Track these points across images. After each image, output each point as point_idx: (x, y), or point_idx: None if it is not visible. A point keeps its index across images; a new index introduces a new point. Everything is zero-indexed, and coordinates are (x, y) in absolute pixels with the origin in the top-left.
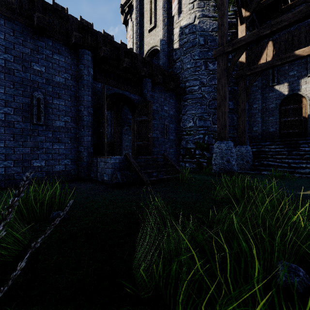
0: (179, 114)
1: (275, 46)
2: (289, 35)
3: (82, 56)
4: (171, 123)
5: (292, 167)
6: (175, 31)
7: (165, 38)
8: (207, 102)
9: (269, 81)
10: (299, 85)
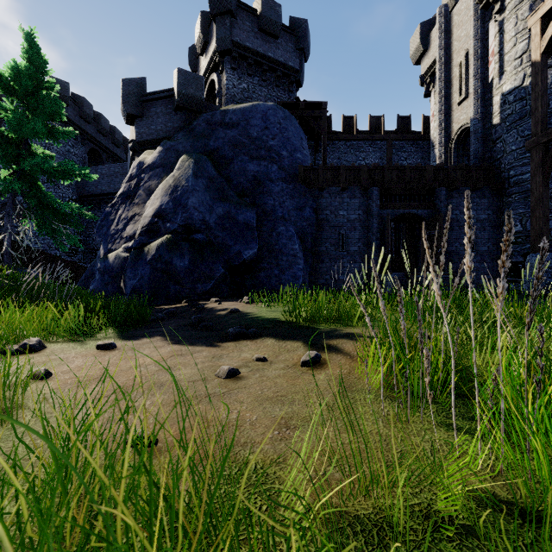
0: (501, 215)
1: None
2: None
3: (371, 193)
4: (482, 230)
5: None
6: (495, 101)
7: (477, 115)
8: None
9: None
10: None
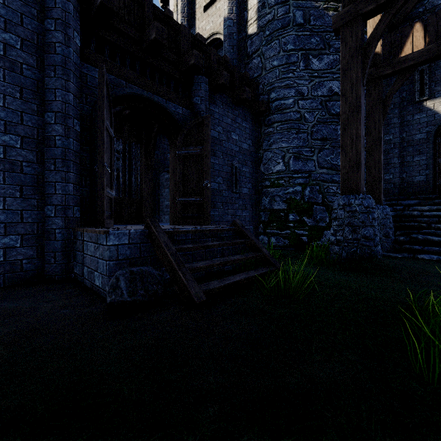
0: (259, 150)
1: (428, 29)
2: None
3: None
4: (244, 164)
5: None
6: (251, 4)
7: (233, 14)
8: (308, 128)
9: (414, 94)
10: None
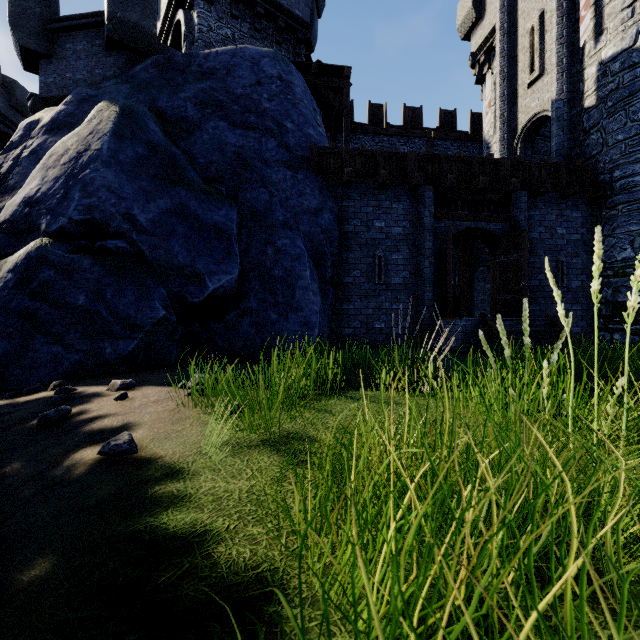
0: None
1: None
2: None
3: (422, 195)
4: (574, 256)
5: None
6: (587, 74)
7: (562, 94)
8: None
9: None
10: None
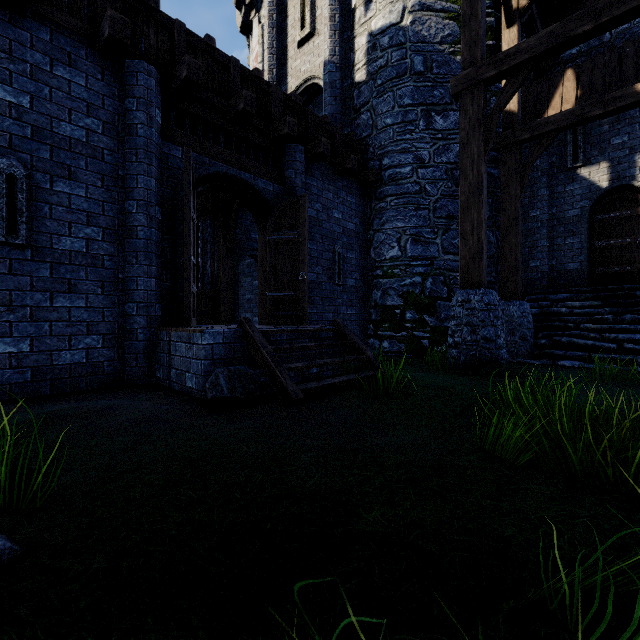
0: (368, 230)
1: (581, 79)
2: (613, 55)
3: (133, 76)
4: (349, 249)
5: (628, 350)
6: (358, 43)
7: (335, 57)
8: (430, 204)
9: (566, 158)
10: (633, 167)
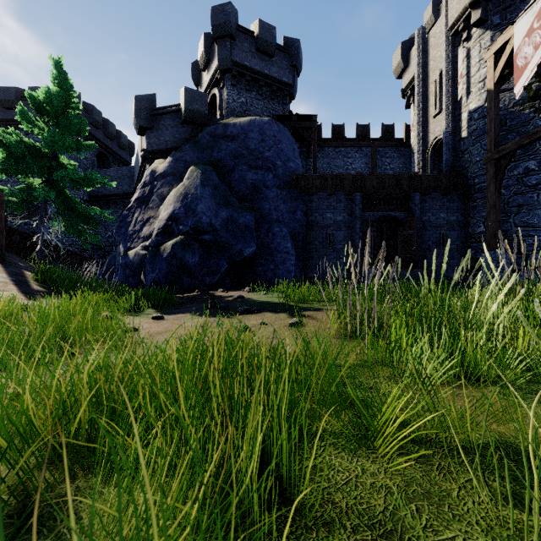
0: (468, 217)
1: None
2: None
3: (354, 198)
4: (451, 230)
5: None
6: (463, 117)
7: (449, 129)
8: (504, 200)
9: None
10: None
